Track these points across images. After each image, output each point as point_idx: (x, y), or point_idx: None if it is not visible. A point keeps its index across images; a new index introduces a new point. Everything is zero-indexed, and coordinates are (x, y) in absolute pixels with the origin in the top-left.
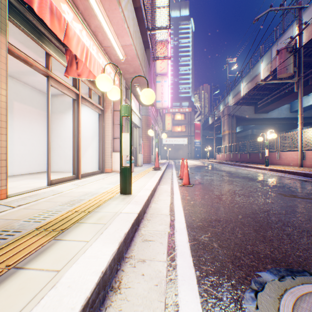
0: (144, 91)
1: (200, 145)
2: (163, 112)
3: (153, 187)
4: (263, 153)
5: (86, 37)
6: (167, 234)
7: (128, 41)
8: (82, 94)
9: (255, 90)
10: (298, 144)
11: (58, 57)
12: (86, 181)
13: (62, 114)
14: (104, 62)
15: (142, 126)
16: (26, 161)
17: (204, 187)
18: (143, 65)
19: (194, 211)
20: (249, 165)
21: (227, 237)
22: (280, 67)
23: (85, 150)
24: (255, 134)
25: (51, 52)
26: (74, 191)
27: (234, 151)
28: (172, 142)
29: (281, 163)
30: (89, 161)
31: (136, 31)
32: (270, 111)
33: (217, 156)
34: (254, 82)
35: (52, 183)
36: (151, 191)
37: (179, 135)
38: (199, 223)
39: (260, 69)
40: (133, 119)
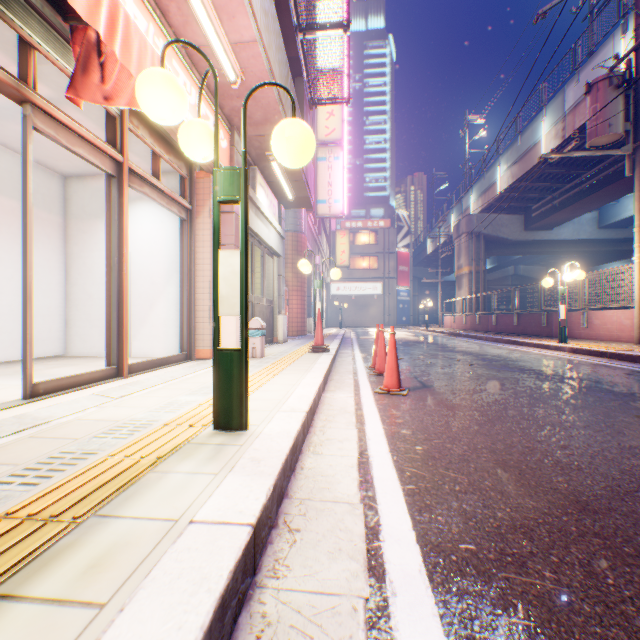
0: (281, 124)
1: (409, 297)
2: (332, 228)
3: (311, 402)
4: (549, 314)
5: (134, 8)
6: (362, 615)
7: (247, 30)
8: (131, 165)
9: (526, 181)
10: (634, 292)
11: (58, 55)
12: (137, 383)
13: (95, 222)
14: (189, 86)
15: (286, 255)
16: (2, 331)
17: (437, 397)
18: (286, 103)
19: (435, 487)
20: (522, 340)
21: (599, 635)
22: (593, 121)
23: (149, 305)
24: (522, 275)
25: (35, 39)
26: (85, 419)
27: (482, 310)
28: (351, 291)
29: (591, 336)
30: (160, 331)
31: (268, 12)
32: (558, 225)
33: (446, 320)
34: (526, 163)
35: (39, 390)
36: (305, 417)
37: (365, 277)
38: (466, 545)
39: (538, 135)
40: (264, 236)
